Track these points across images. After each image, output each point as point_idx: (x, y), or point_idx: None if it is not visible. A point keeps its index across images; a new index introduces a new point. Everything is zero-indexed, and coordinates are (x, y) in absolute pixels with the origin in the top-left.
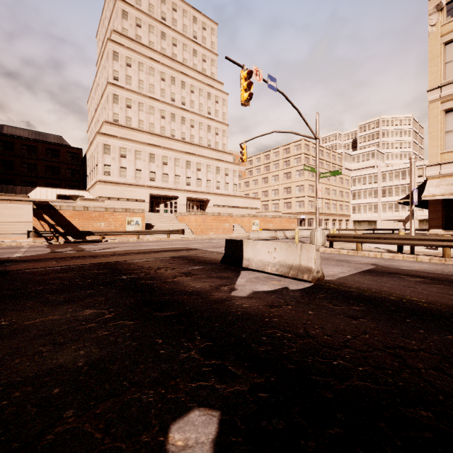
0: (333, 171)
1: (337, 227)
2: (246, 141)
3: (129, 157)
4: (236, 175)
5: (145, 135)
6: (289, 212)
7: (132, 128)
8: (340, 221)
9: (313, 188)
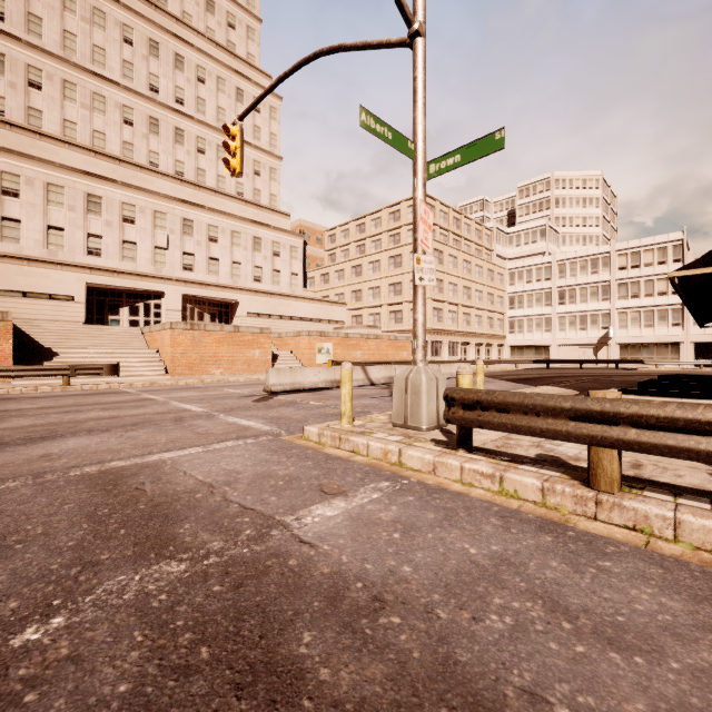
0: (474, 142)
1: (483, 357)
2: (242, 117)
3: (27, 197)
4: (296, 257)
5: (78, 154)
6: (399, 330)
7: (40, 133)
8: (488, 346)
9: (441, 285)
